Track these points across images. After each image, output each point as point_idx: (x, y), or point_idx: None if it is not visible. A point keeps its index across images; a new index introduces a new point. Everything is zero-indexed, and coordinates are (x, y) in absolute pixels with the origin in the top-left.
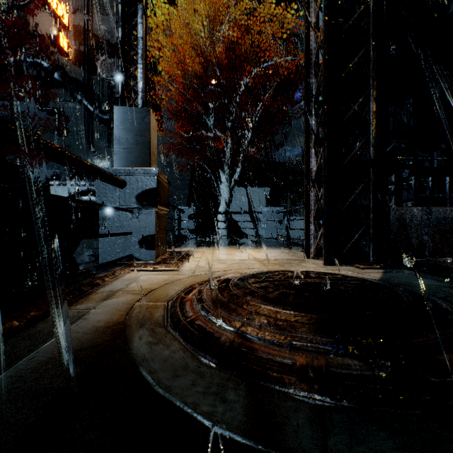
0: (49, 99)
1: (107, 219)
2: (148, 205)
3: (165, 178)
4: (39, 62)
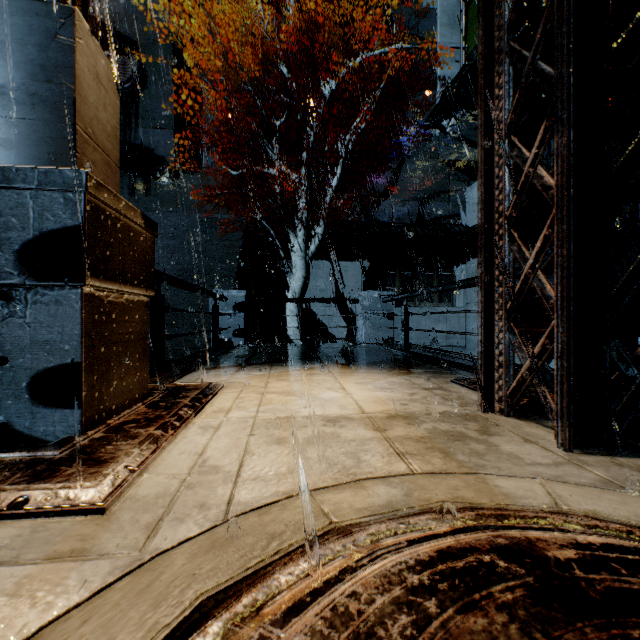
0: None
1: None
2: (57, 278)
3: (135, 210)
4: None
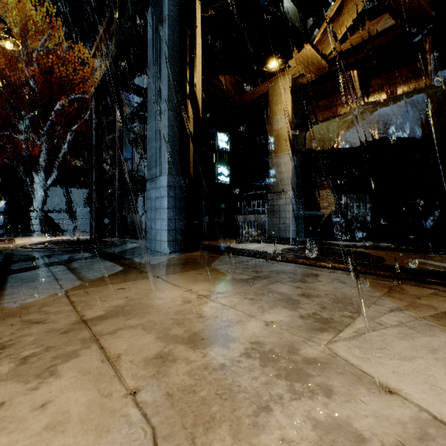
0: None
1: None
2: None
3: None
4: None
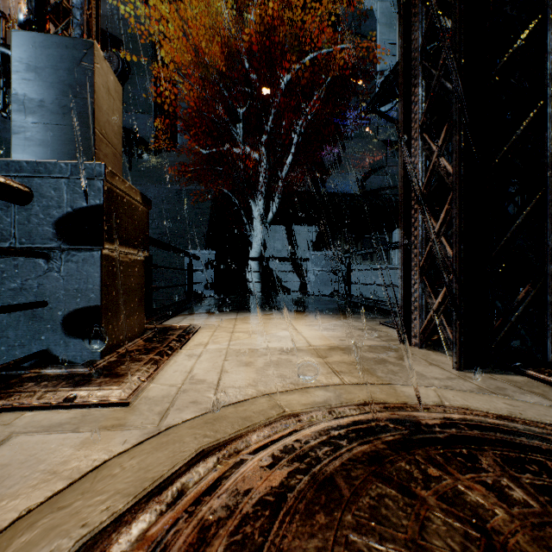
0: None
1: None
2: (84, 243)
3: (136, 190)
4: (2, 51)
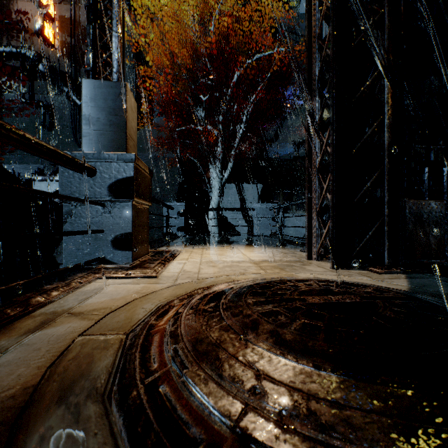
0: (33, 92)
1: (74, 214)
2: (124, 197)
3: (146, 166)
4: (22, 53)
